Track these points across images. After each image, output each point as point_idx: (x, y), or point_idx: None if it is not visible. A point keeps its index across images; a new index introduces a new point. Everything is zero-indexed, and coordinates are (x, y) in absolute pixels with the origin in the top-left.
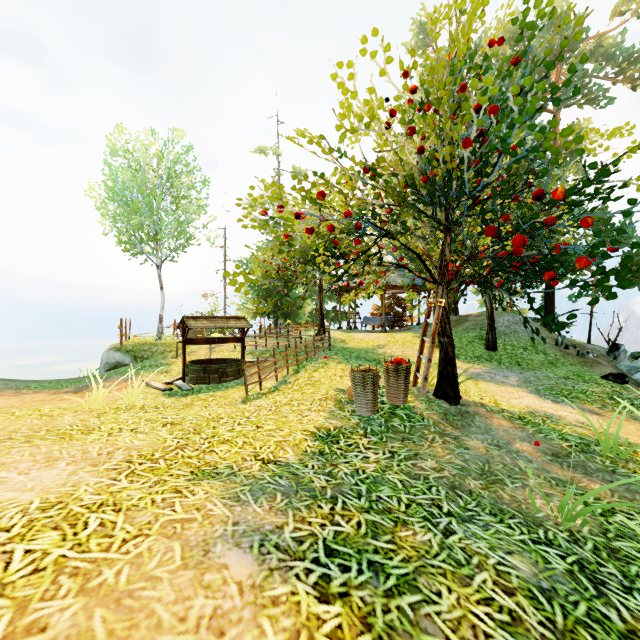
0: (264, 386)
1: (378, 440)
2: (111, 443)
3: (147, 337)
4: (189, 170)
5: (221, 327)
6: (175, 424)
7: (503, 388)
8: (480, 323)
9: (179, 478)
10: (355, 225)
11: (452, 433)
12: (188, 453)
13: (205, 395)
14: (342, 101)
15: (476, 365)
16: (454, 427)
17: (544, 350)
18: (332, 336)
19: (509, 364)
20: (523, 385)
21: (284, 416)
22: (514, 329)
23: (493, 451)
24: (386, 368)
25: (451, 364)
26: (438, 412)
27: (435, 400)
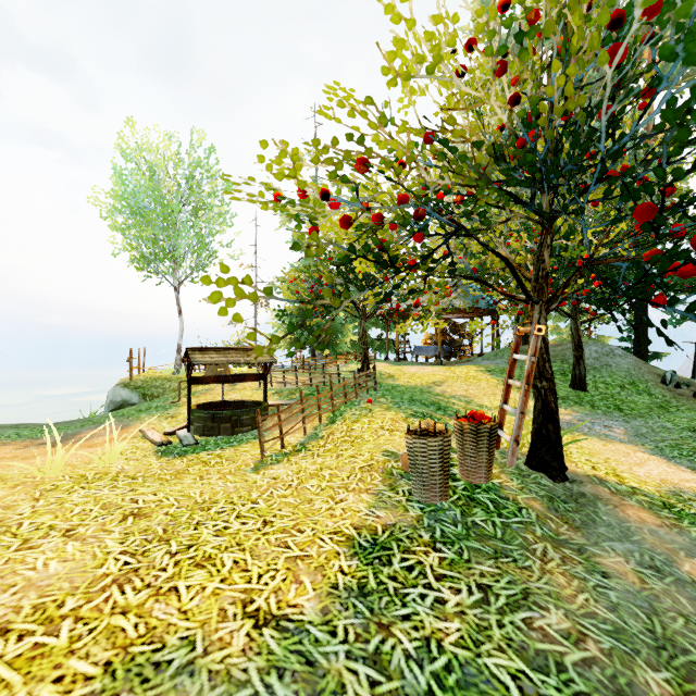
0: (288, 441)
1: (455, 557)
2: (7, 570)
3: (163, 370)
4: (211, 176)
5: (235, 362)
6: (141, 516)
7: (612, 446)
8: (560, 354)
9: (71, 691)
10: (415, 213)
11: (571, 539)
12: (127, 597)
13: (208, 454)
14: (394, 31)
15: (563, 409)
16: (571, 526)
17: (647, 389)
18: (378, 370)
19: (606, 408)
20: (636, 441)
21: (308, 500)
22: (605, 362)
23: (652, 581)
24: (459, 428)
25: (553, 420)
26: (539, 495)
27: (530, 473)
